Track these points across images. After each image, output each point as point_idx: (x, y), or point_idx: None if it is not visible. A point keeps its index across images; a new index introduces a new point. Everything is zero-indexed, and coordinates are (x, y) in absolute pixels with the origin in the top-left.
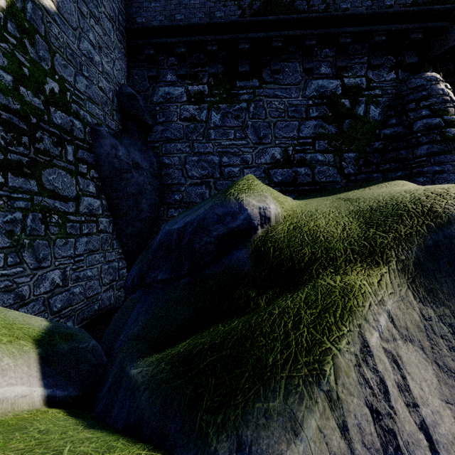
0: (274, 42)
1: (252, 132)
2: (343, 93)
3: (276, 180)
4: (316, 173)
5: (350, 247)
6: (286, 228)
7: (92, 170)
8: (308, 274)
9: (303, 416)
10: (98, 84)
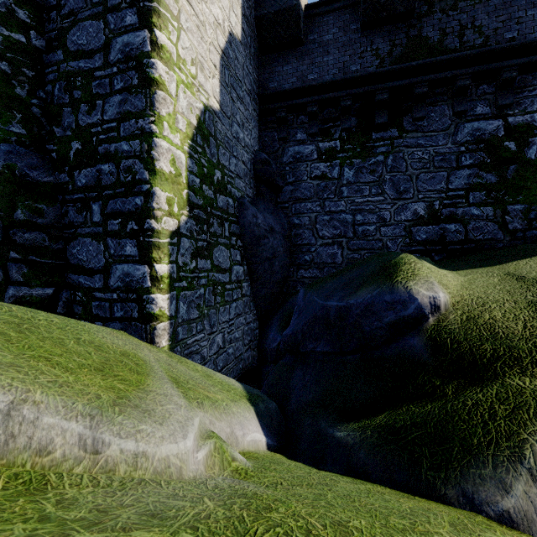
0: (418, 88)
1: (390, 187)
2: (507, 134)
3: (419, 239)
4: (470, 230)
5: (536, 349)
6: (459, 318)
7: (238, 240)
8: (493, 370)
9: (511, 481)
10: (242, 159)
